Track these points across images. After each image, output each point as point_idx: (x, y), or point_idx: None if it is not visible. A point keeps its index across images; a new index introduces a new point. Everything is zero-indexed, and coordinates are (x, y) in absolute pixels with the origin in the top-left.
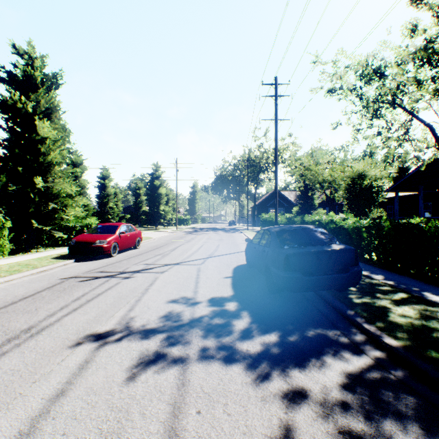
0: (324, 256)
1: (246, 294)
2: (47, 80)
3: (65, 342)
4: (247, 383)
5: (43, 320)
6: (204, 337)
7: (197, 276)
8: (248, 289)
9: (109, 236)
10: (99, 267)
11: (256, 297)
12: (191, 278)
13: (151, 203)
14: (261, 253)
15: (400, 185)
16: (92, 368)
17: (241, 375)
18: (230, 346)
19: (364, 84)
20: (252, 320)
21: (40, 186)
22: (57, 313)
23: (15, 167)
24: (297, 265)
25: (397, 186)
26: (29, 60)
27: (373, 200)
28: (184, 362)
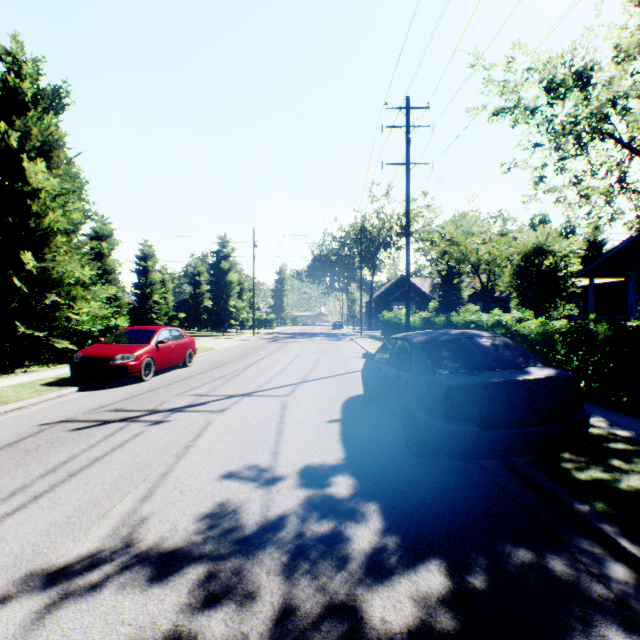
0: (520, 390)
1: (368, 458)
2: (44, 98)
3: None
4: None
5: None
6: (287, 578)
7: (280, 419)
8: (371, 446)
9: (138, 348)
10: (117, 400)
11: (388, 465)
12: (270, 424)
13: (216, 295)
14: (394, 381)
15: (598, 267)
16: None
17: None
18: (343, 606)
19: (555, 99)
20: (386, 525)
21: (30, 266)
22: None
23: None
24: (468, 409)
25: (592, 269)
26: (15, 66)
27: (558, 290)
28: None
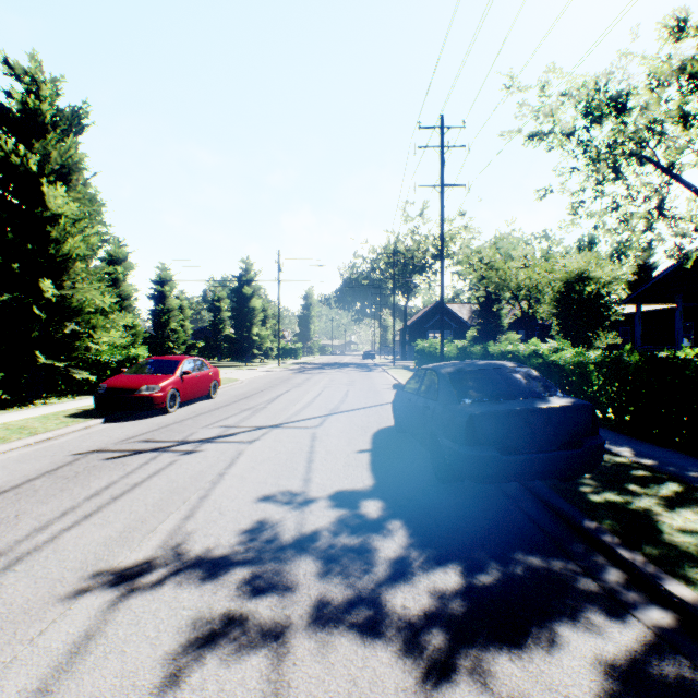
0: (538, 418)
1: (397, 484)
2: (63, 119)
3: (55, 589)
4: (407, 690)
5: (24, 540)
6: (321, 578)
7: (310, 449)
8: (400, 473)
9: (163, 379)
10: (145, 431)
11: (415, 490)
12: (300, 453)
13: (238, 323)
14: (422, 410)
15: (644, 294)
16: (96, 652)
17: (395, 670)
18: (370, 597)
19: (591, 123)
20: (410, 539)
21: (50, 294)
22: (52, 525)
23: (7, 263)
24: (489, 435)
25: (639, 296)
26: (33, 86)
27: (601, 318)
28: (281, 637)
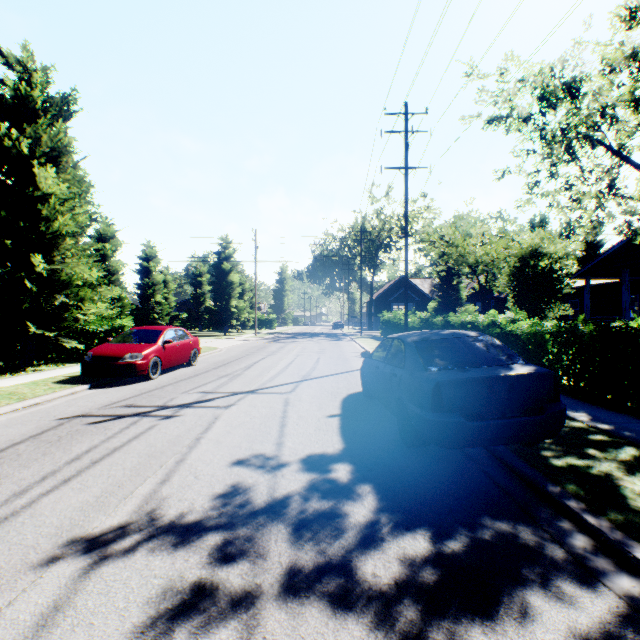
0: (502, 385)
1: (365, 448)
2: (53, 105)
3: (28, 556)
4: None
5: (3, 504)
6: (292, 544)
7: (283, 414)
8: (368, 438)
9: (146, 348)
10: (127, 397)
11: (383, 454)
12: (274, 418)
13: (217, 296)
14: (389, 377)
15: (593, 269)
16: (63, 624)
17: None
18: (340, 564)
19: (547, 108)
20: (379, 504)
21: (40, 268)
22: (32, 489)
23: (0, 239)
24: (455, 402)
25: (588, 271)
26: (25, 74)
27: (554, 291)
28: (251, 608)
